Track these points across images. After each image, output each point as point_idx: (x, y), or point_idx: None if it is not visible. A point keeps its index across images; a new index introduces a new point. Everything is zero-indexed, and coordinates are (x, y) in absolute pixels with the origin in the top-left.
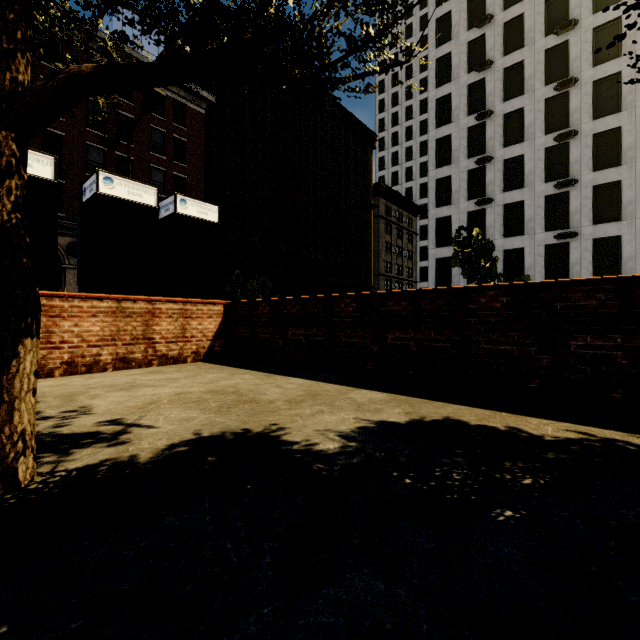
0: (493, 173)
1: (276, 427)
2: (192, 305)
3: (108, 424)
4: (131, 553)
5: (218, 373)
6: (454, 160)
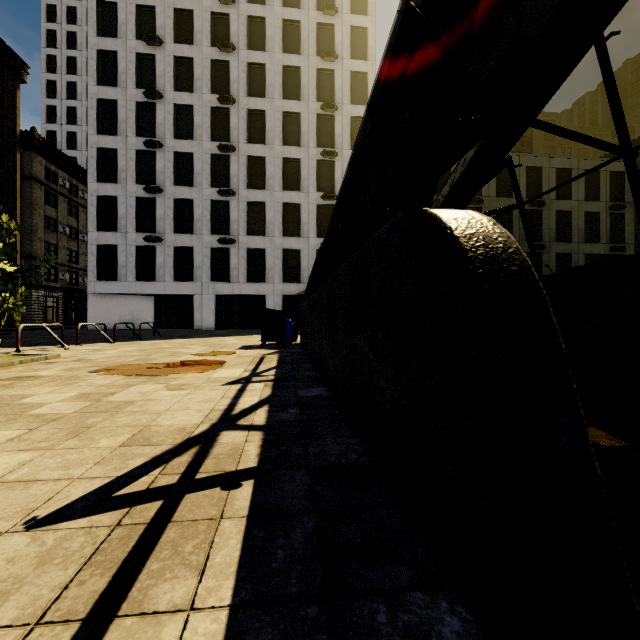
0: (164, 162)
1: None
2: None
3: None
4: None
5: None
6: (121, 132)
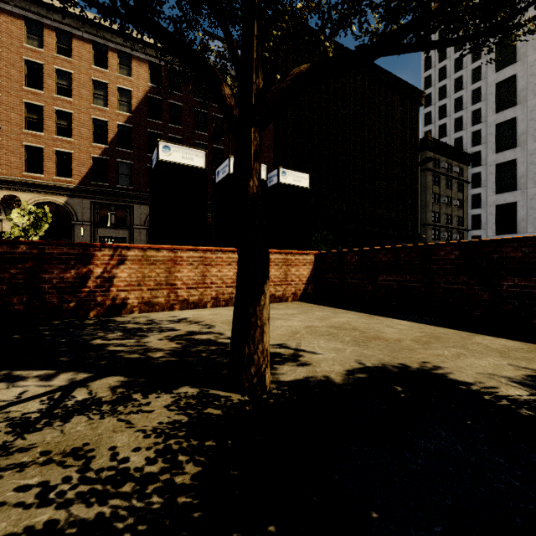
0: None
1: (431, 365)
2: (291, 255)
3: (279, 347)
4: (418, 468)
5: (322, 311)
6: (520, 100)
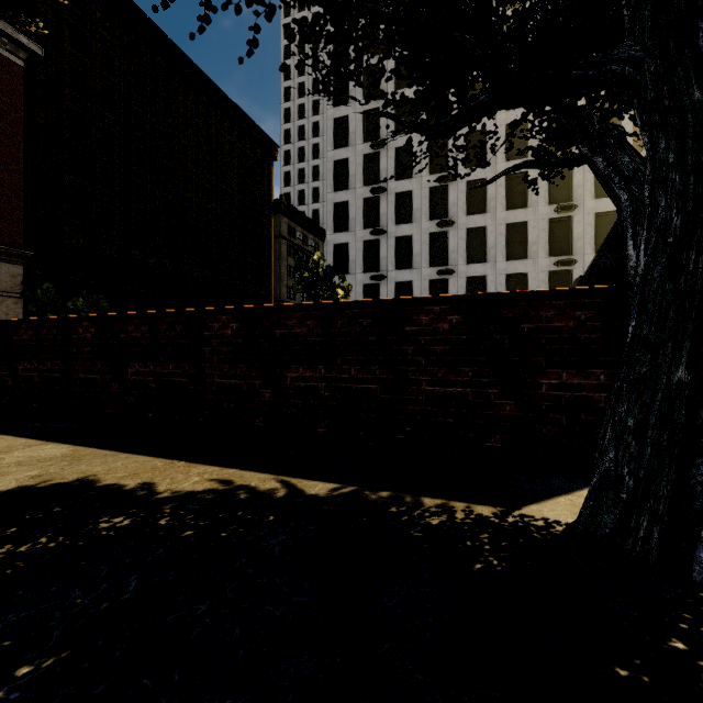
0: (386, 204)
1: None
2: None
3: None
4: None
5: None
6: (351, 186)
